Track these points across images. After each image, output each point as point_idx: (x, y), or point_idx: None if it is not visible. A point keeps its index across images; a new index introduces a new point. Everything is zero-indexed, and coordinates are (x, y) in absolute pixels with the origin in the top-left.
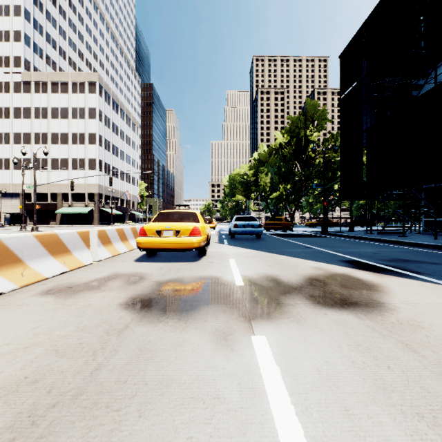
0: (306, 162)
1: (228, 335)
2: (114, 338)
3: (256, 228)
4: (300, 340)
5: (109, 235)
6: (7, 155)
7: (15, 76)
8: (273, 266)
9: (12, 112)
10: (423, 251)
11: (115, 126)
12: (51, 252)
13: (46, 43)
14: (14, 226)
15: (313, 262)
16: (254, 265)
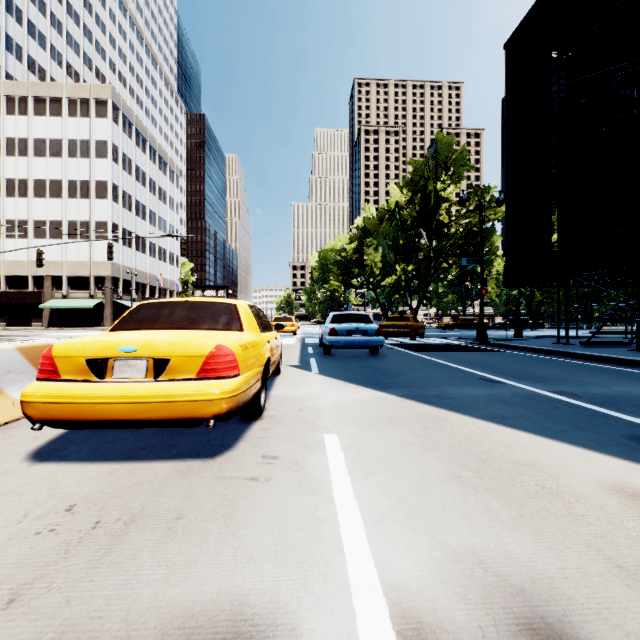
0: (436, 231)
1: None
2: None
3: (372, 336)
4: None
5: None
6: None
7: None
8: (480, 489)
9: None
10: None
11: (141, 172)
12: None
13: (28, 38)
14: None
15: (575, 450)
16: (409, 479)
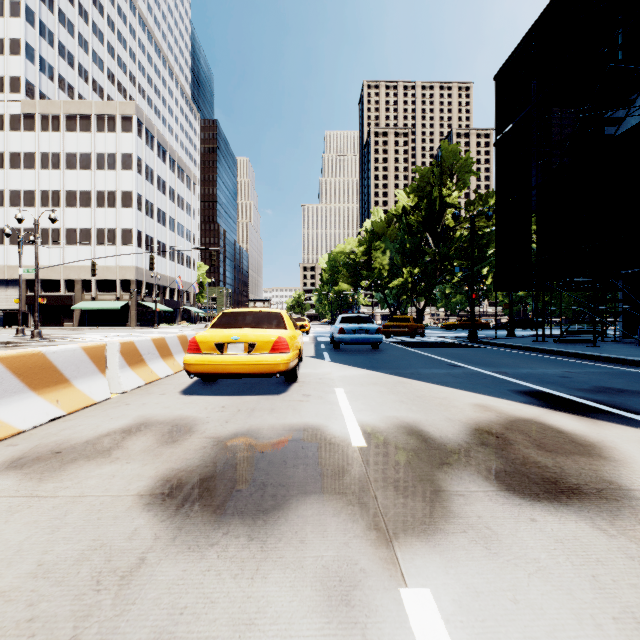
0: (441, 235)
1: (351, 589)
2: (108, 599)
3: (373, 334)
4: (508, 605)
5: (140, 350)
6: (0, 223)
7: (12, 106)
8: (409, 404)
9: (8, 159)
10: (636, 372)
11: (161, 181)
12: (31, 385)
13: (59, 58)
14: (10, 328)
15: (472, 394)
16: (377, 401)
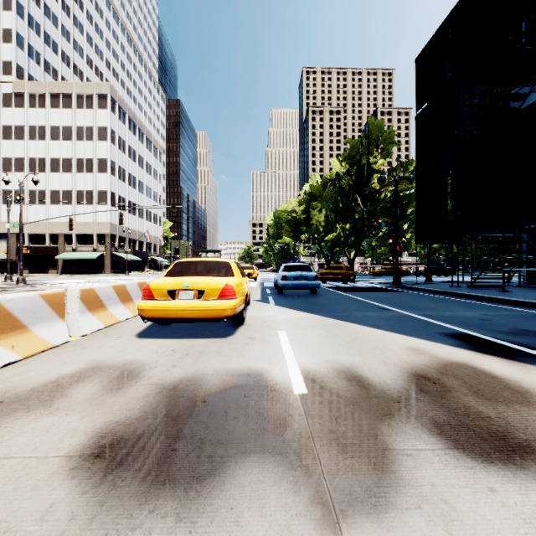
0: (369, 196)
1: None
2: None
3: (311, 280)
4: None
5: (101, 296)
6: None
7: (4, 86)
8: (347, 347)
9: (1, 131)
10: None
11: (132, 151)
12: None
13: (45, 46)
14: (3, 275)
15: (404, 336)
16: (317, 344)
